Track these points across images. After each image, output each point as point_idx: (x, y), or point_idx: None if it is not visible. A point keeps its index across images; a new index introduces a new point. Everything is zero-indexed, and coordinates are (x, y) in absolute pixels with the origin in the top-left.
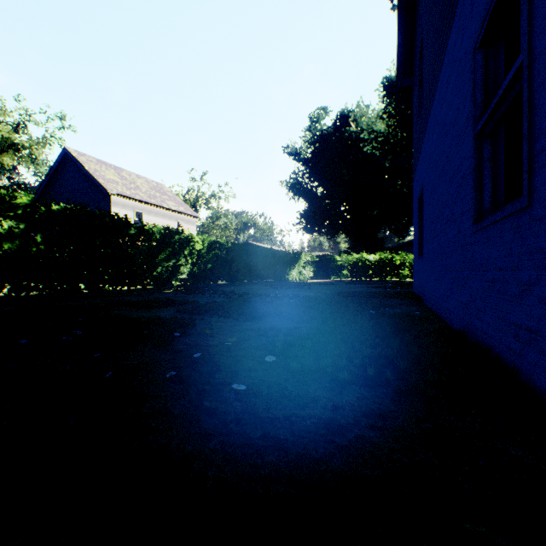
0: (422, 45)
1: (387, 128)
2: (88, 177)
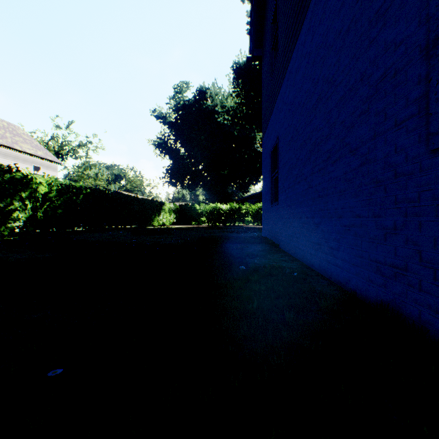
0: (278, 3)
1: (236, 105)
2: None
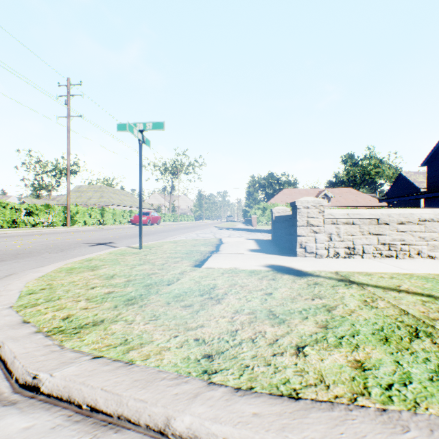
0: None
1: None
2: (409, 182)
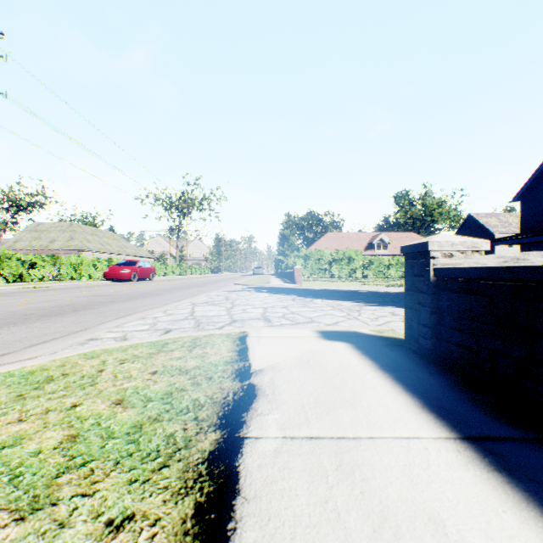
0: None
1: None
2: (480, 226)
